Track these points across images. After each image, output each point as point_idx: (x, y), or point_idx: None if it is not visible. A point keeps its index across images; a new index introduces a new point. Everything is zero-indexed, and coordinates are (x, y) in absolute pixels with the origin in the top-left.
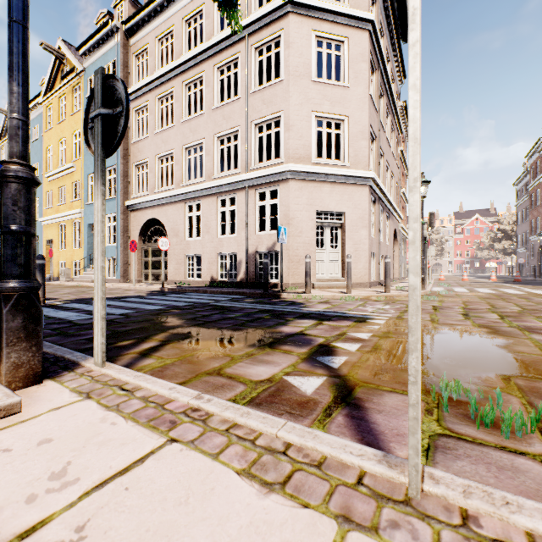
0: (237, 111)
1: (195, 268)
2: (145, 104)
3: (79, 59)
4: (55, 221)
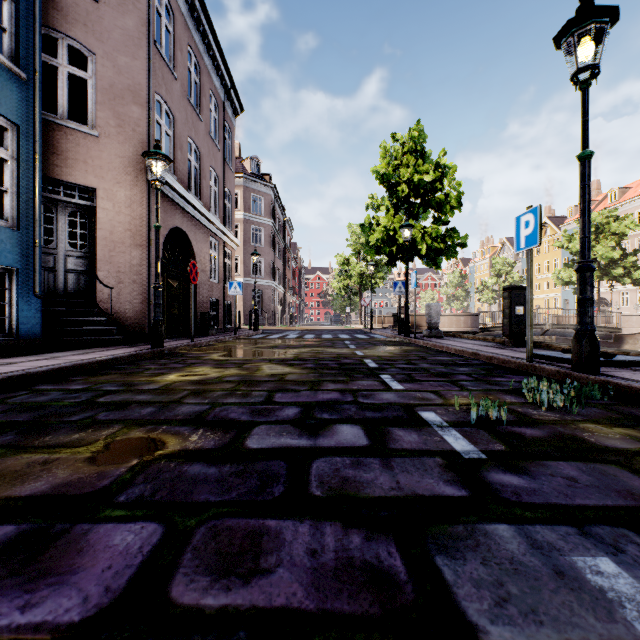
0: None
1: None
2: None
3: (557, 227)
4: (541, 297)
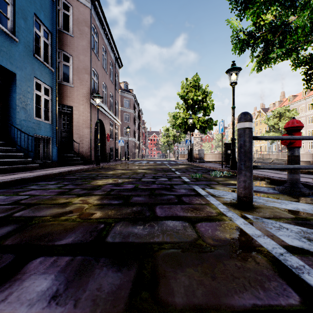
0: (304, 128)
1: None
2: None
3: (265, 113)
4: (258, 145)
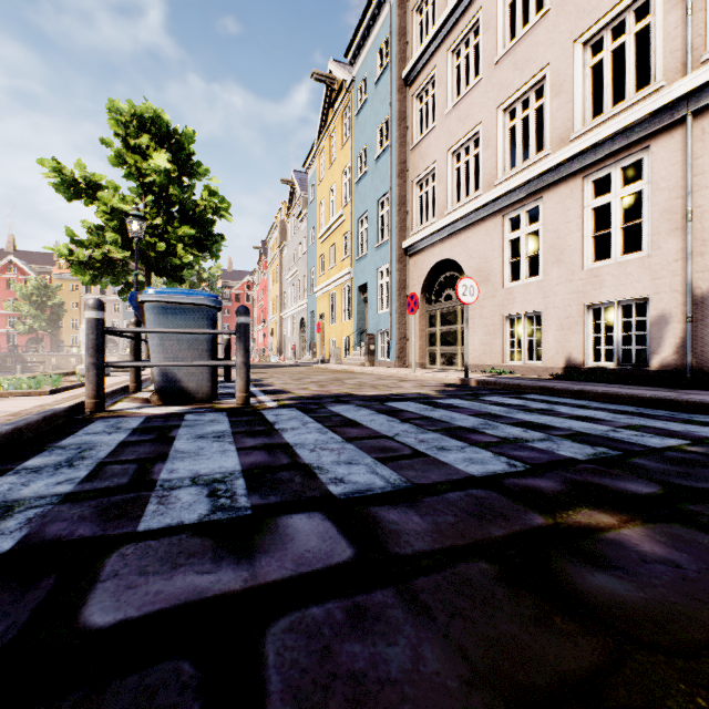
0: None
1: (524, 340)
2: (430, 77)
3: (348, 71)
4: (326, 290)
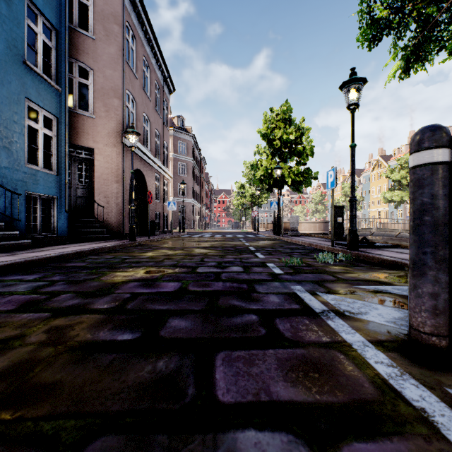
0: None
1: None
2: None
3: (386, 162)
4: (376, 210)
